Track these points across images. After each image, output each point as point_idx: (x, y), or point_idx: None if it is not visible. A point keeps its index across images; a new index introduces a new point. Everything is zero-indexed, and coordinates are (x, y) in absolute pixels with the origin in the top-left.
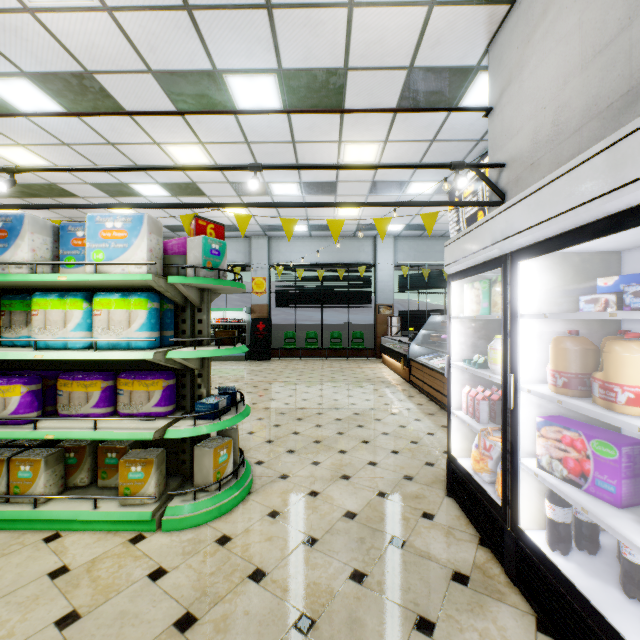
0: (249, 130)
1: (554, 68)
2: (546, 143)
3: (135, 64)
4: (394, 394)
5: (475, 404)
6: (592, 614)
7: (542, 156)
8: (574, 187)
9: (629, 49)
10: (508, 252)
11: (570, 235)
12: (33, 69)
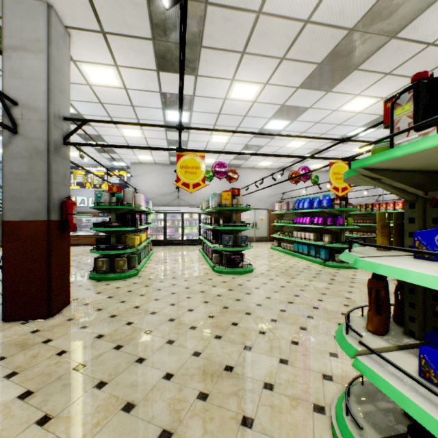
0: (74, 141)
1: (151, 182)
2: (149, 192)
3: (102, 133)
4: (76, 247)
5: (153, 231)
6: (176, 240)
7: (148, 194)
8: (175, 209)
9: (163, 190)
10: (165, 212)
11: (174, 212)
12: (86, 117)
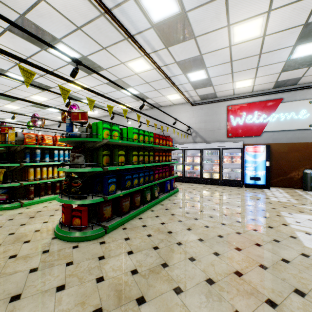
0: None
1: None
2: None
3: None
4: None
5: None
6: None
7: None
8: None
9: None
10: None
11: None
12: None
